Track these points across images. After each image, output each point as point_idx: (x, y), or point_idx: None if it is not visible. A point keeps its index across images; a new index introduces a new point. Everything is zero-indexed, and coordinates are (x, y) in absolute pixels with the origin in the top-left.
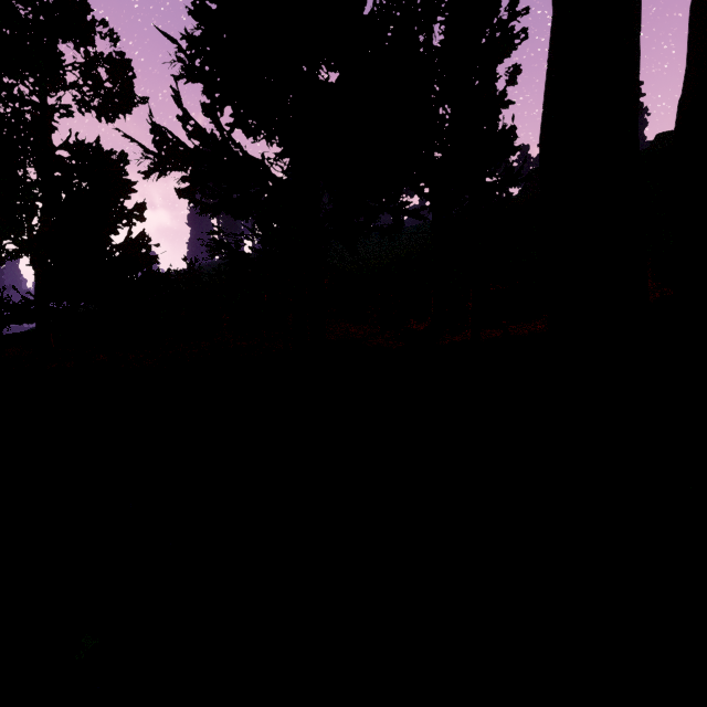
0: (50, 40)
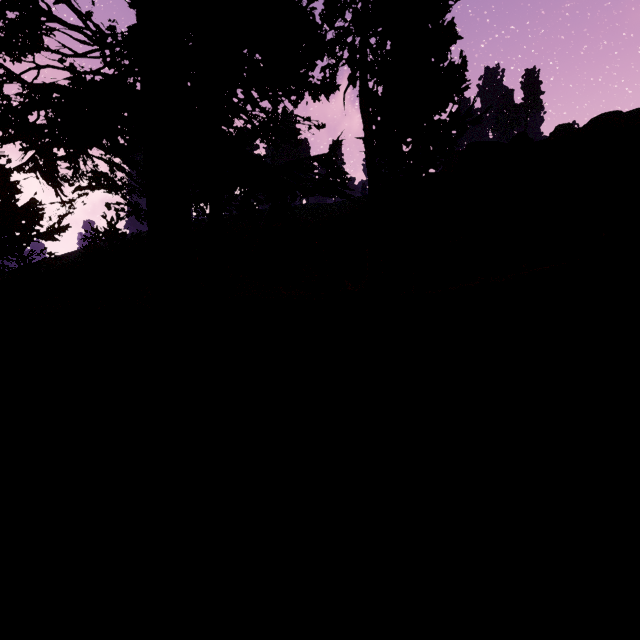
0: None
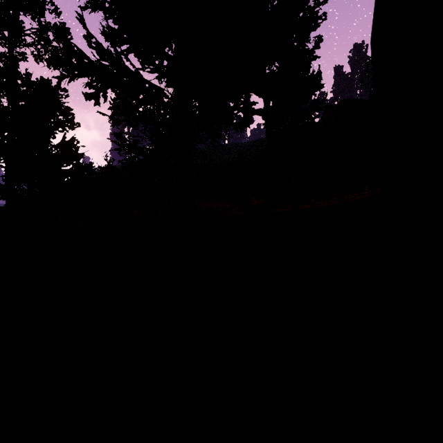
0: (14, 11)
